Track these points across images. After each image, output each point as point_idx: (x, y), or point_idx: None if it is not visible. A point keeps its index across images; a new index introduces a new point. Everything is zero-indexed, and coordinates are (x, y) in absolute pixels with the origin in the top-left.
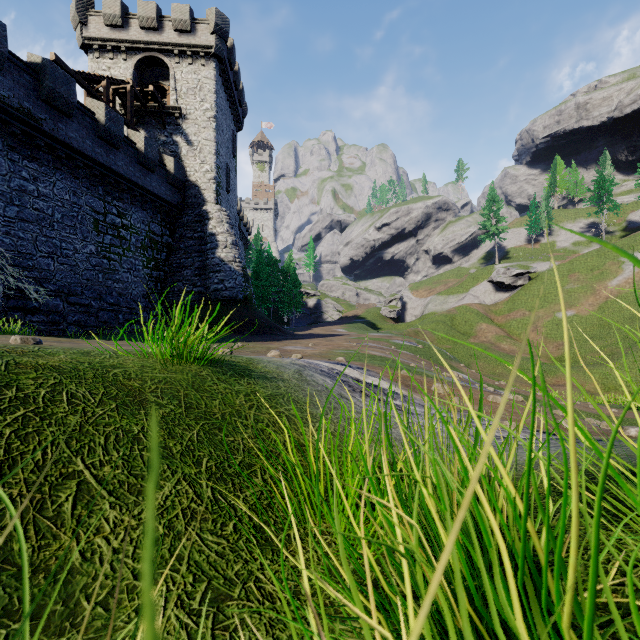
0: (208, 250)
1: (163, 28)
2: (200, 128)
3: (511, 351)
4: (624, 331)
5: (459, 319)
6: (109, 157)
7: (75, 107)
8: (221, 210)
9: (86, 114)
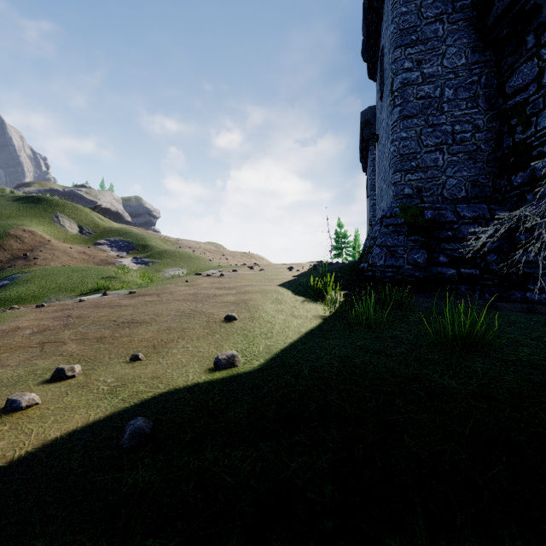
0: None
1: None
2: None
3: None
4: None
5: None
6: None
7: None
8: None
9: None
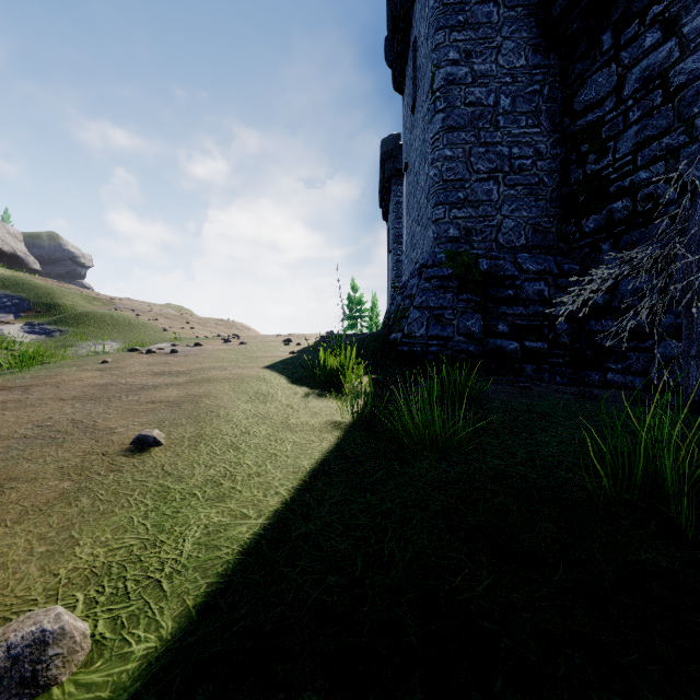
0: None
1: None
2: None
3: None
4: None
5: None
6: None
7: None
8: None
9: None
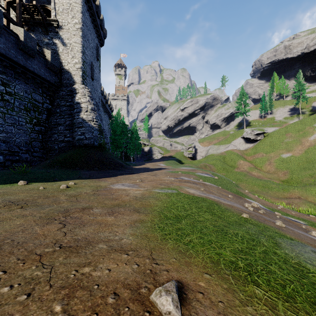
0: (75, 113)
1: None
2: (71, 35)
3: (258, 176)
4: None
5: (228, 158)
6: None
7: None
8: (85, 88)
9: None
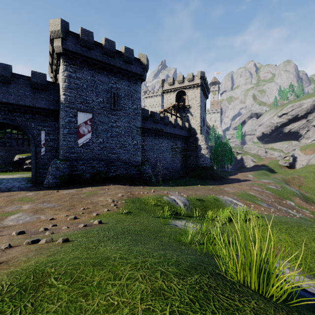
0: (198, 150)
1: (184, 81)
2: (195, 110)
3: None
4: None
5: None
6: (174, 131)
7: (169, 123)
8: (202, 136)
9: (170, 123)
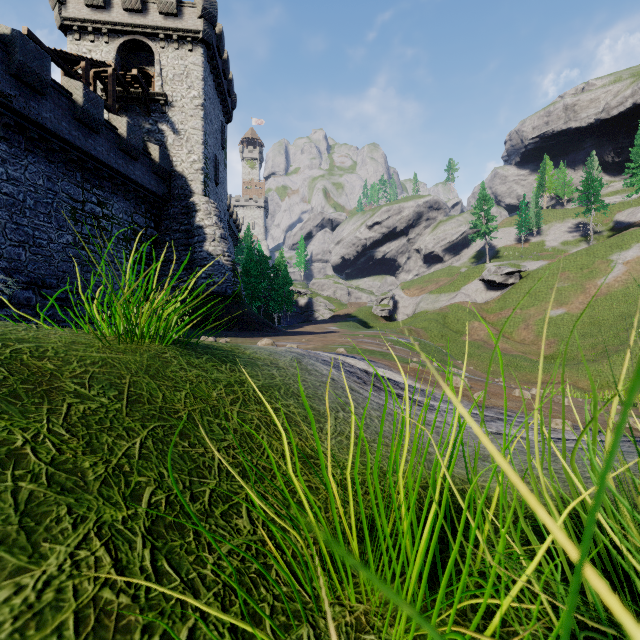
0: (195, 243)
1: (148, 10)
2: (187, 116)
3: (504, 349)
4: (615, 329)
5: (451, 317)
6: (88, 141)
7: (49, 85)
8: (209, 202)
9: (62, 94)
